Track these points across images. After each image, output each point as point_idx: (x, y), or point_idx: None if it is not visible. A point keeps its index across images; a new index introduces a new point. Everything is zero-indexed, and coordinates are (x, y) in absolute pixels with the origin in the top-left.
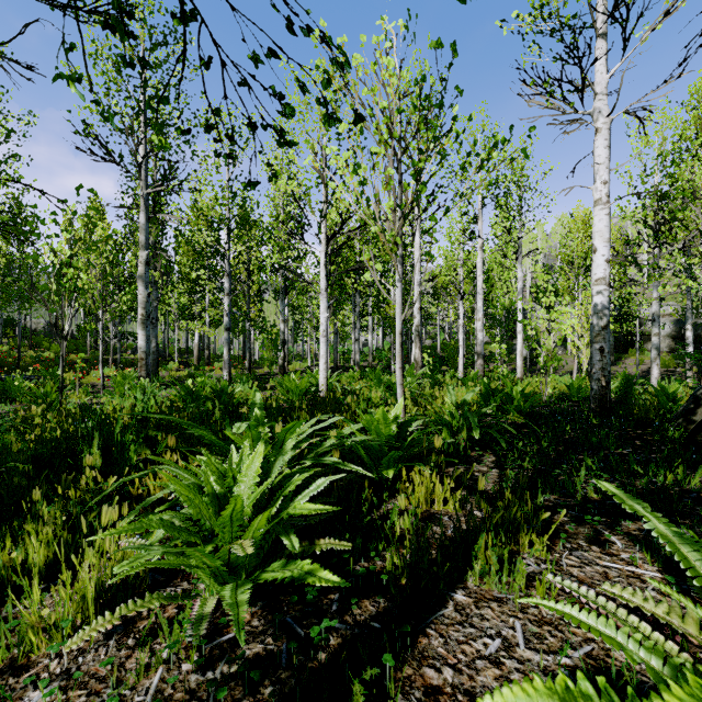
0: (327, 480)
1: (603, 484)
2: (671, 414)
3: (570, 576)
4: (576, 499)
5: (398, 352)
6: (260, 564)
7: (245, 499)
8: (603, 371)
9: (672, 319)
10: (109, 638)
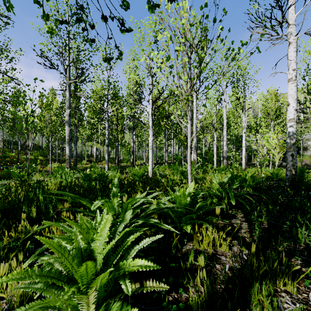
0: (150, 241)
1: None
2: None
3: None
4: (301, 246)
5: (189, 157)
6: (106, 296)
7: (98, 252)
8: (293, 166)
9: None
10: None
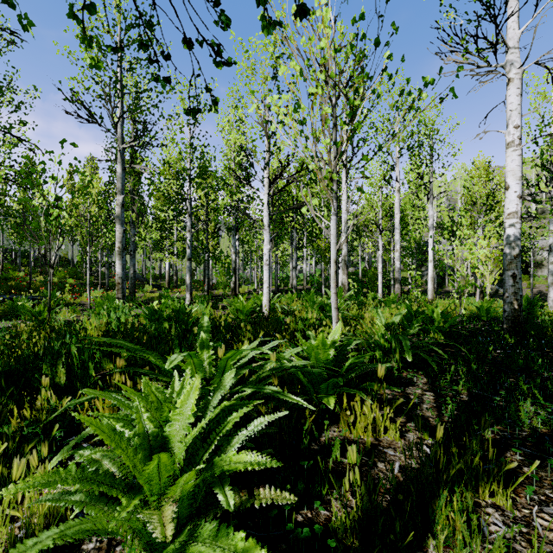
0: (266, 421)
1: None
2: None
3: (552, 546)
4: (523, 432)
5: (333, 279)
6: (192, 515)
7: (177, 441)
8: (516, 295)
9: None
10: None
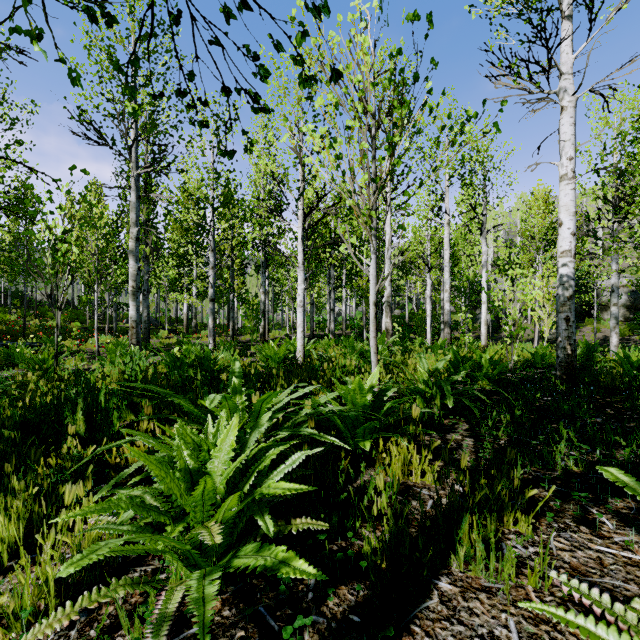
0: (303, 456)
1: (610, 470)
2: (637, 381)
3: (562, 562)
4: (556, 472)
5: (372, 322)
6: (233, 544)
7: (217, 475)
8: (569, 339)
9: (627, 290)
10: (71, 628)
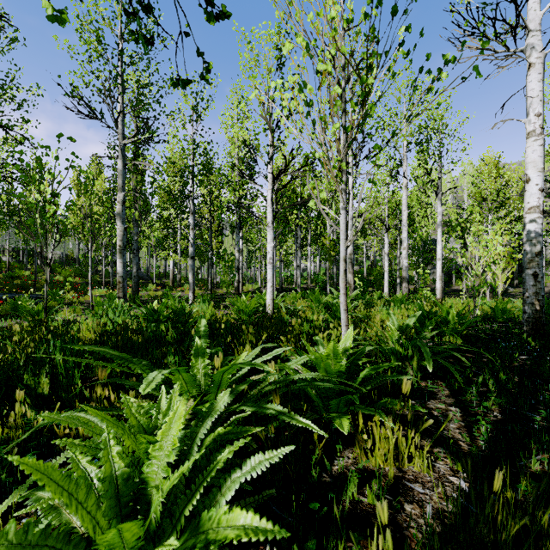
0: (267, 462)
1: None
2: None
3: None
4: None
5: (342, 278)
6: None
7: (154, 486)
8: (537, 295)
9: None
10: None
